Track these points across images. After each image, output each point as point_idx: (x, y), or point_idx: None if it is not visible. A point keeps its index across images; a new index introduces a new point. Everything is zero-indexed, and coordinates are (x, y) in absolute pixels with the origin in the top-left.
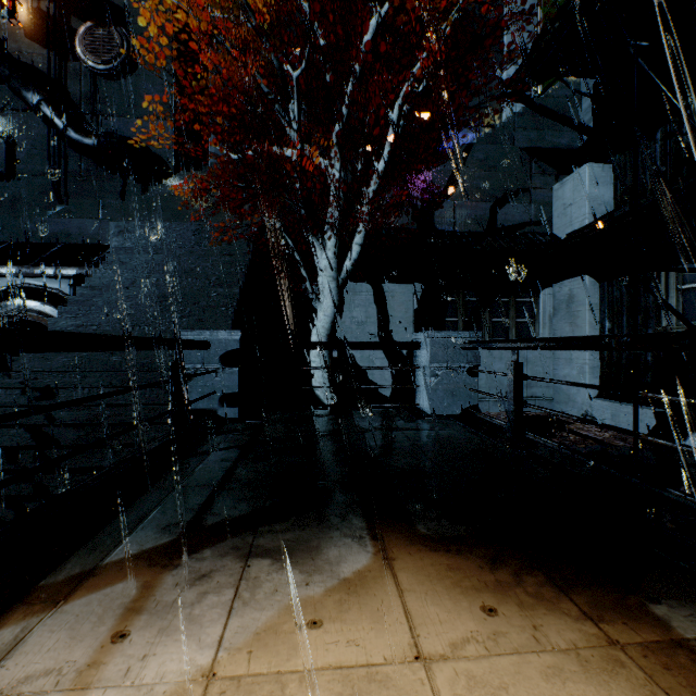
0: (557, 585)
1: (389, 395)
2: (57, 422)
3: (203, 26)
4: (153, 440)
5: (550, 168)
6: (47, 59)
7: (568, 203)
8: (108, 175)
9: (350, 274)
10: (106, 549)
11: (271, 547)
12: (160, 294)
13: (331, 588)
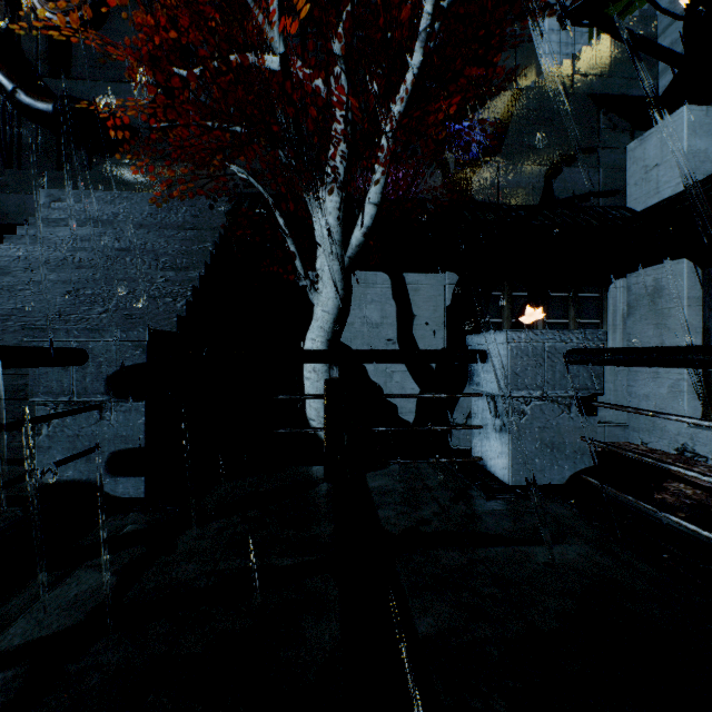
0: None
1: (413, 420)
2: None
3: None
4: None
5: (624, 121)
6: None
7: (652, 164)
8: (70, 150)
9: (361, 250)
10: None
11: None
12: (80, 279)
13: None
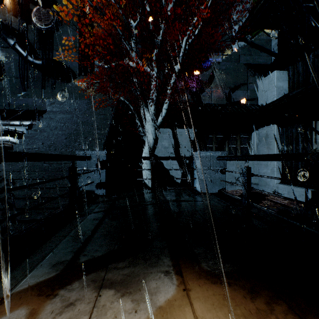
0: (296, 313)
1: (180, 182)
2: (15, 196)
3: (89, 1)
4: (60, 207)
5: (257, 73)
6: (18, 23)
7: (265, 90)
8: (47, 78)
9: (161, 123)
10: (15, 282)
11: (115, 280)
12: (69, 133)
13: (151, 315)
